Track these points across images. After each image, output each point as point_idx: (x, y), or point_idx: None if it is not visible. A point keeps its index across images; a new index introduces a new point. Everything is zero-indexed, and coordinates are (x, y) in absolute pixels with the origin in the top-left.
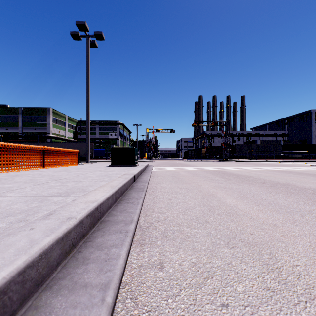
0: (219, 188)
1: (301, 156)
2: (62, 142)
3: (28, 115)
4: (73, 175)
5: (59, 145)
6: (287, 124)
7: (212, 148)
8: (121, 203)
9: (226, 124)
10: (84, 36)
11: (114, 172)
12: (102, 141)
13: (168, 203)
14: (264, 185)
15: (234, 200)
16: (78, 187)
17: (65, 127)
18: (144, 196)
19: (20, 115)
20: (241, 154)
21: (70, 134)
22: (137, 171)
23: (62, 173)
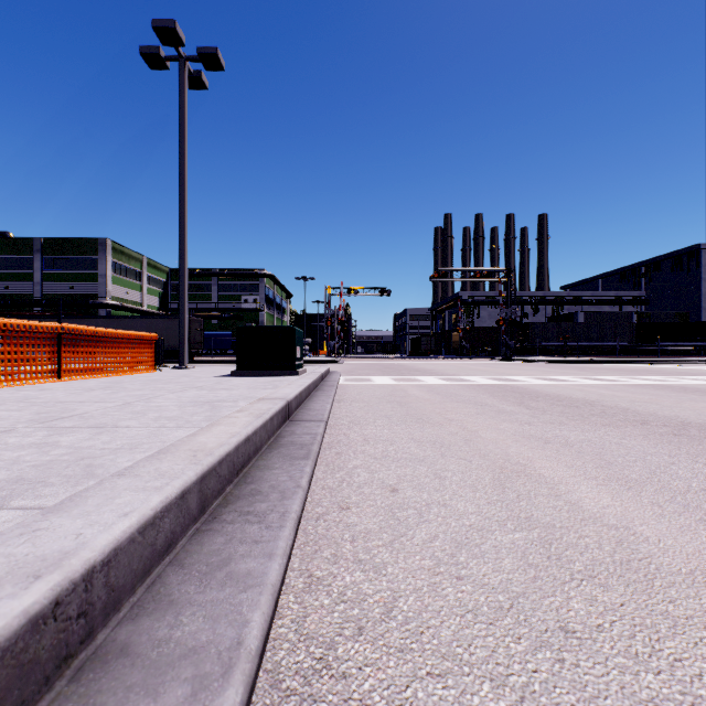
0: (533, 443)
1: (680, 350)
2: (131, 317)
3: (57, 255)
4: (114, 402)
5: (125, 325)
6: (644, 276)
7: (475, 331)
8: (221, 516)
9: (508, 276)
10: (175, 60)
11: (235, 392)
12: (227, 316)
13: (388, 507)
14: (653, 430)
15: (604, 492)
16: (81, 456)
17: (142, 282)
18: (311, 477)
19: (39, 256)
20: (541, 345)
21: (153, 298)
22: (298, 388)
23: (91, 396)
